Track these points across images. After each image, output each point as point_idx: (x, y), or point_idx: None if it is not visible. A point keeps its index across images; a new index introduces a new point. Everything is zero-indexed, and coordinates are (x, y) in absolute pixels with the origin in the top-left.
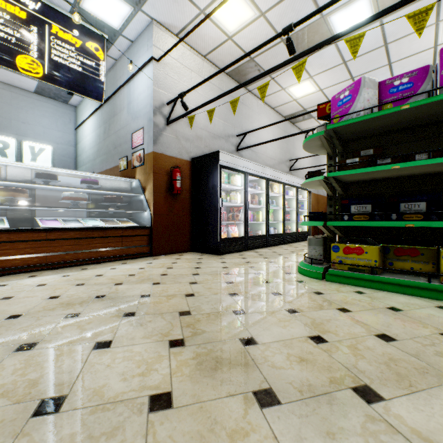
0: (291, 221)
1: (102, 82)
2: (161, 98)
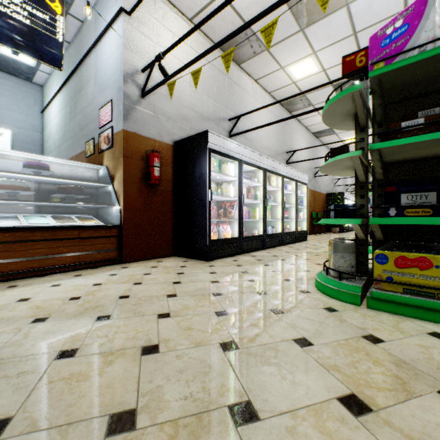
0: (289, 219)
1: (60, 42)
2: (134, 63)
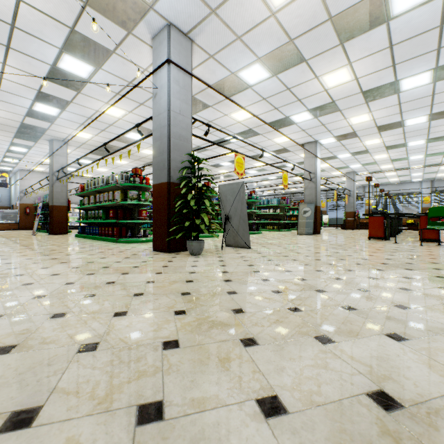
0: None
1: (8, 183)
2: (23, 189)
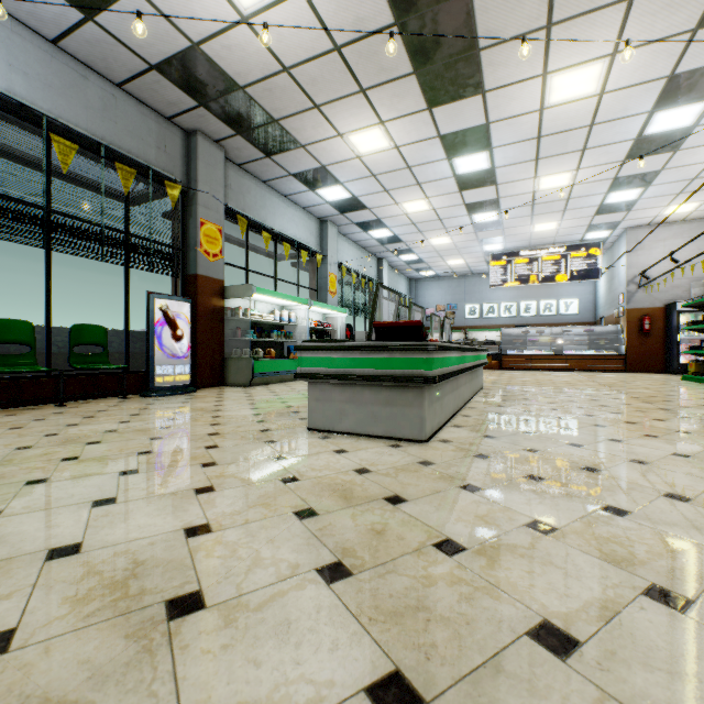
0: None
1: (599, 268)
2: (633, 273)
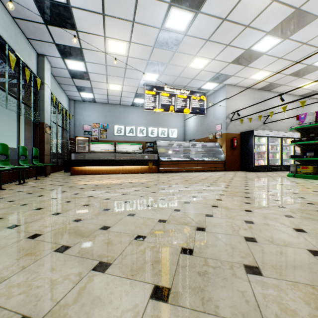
0: None
1: (205, 108)
2: (228, 112)
